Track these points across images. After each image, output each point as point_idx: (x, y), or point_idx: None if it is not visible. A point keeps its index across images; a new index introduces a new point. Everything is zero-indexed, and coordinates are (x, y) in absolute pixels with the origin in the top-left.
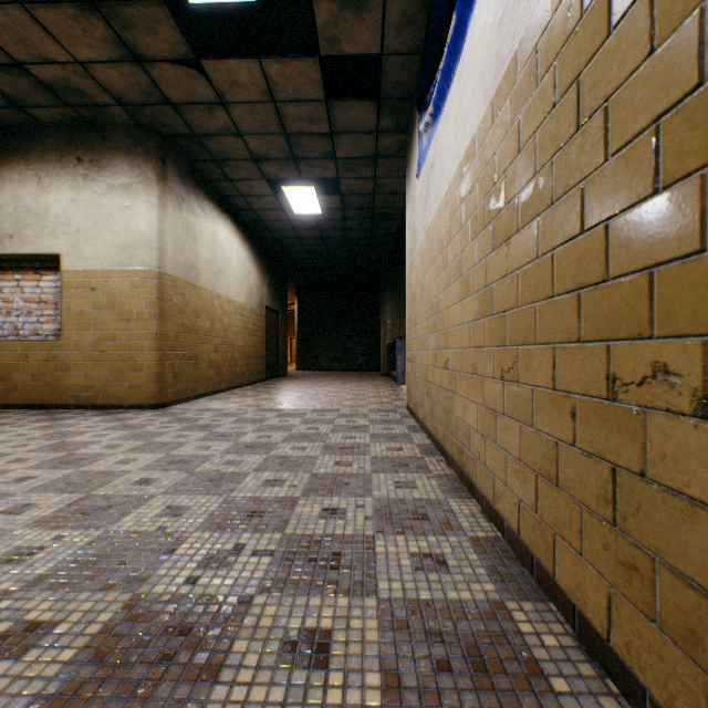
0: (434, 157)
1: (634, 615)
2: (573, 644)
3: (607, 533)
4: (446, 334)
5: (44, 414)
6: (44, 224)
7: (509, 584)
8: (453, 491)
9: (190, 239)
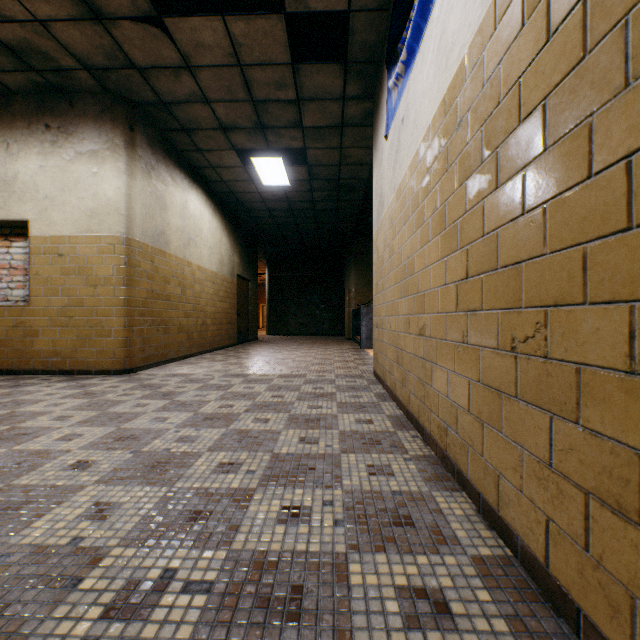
0: (406, 109)
1: None
2: None
3: None
4: (422, 297)
5: (10, 380)
6: (13, 190)
7: None
8: (436, 480)
9: (160, 207)
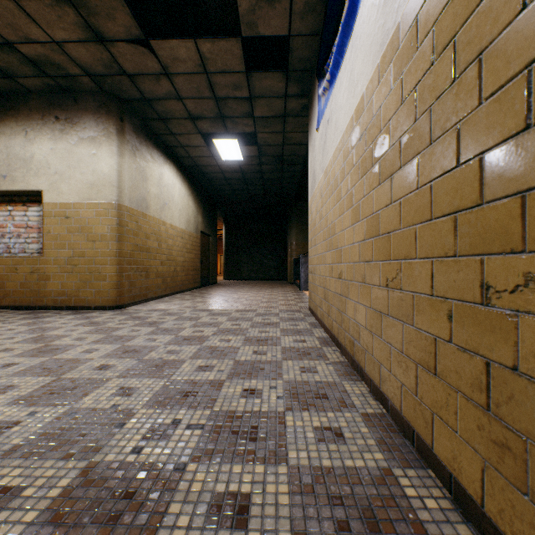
0: (330, 114)
1: (507, 487)
2: (450, 507)
3: (481, 416)
4: (340, 251)
5: (30, 313)
6: (30, 167)
7: (394, 453)
8: (346, 375)
9: (142, 179)
